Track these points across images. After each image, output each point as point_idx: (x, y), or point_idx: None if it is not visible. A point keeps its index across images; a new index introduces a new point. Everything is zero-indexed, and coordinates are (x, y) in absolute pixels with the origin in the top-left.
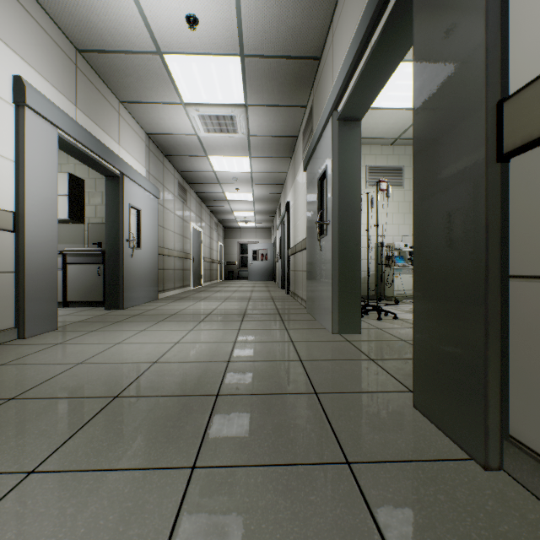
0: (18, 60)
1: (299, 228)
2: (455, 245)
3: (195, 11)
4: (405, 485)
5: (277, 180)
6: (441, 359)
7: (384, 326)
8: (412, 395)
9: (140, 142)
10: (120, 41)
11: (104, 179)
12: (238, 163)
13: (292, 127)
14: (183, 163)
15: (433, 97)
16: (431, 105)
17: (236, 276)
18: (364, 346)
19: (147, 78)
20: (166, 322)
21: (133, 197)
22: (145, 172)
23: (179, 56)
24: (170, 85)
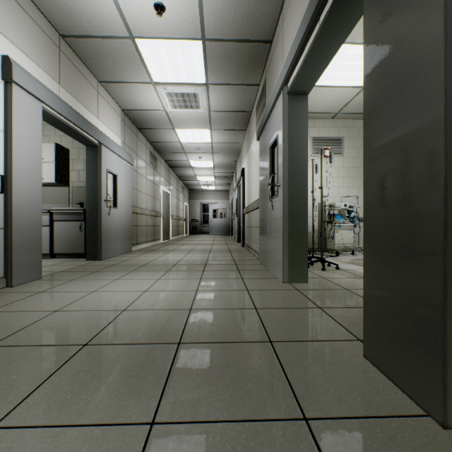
0: (6, 42)
1: (252, 190)
2: (409, 204)
3: None
4: (365, 446)
5: (233, 150)
6: (393, 314)
7: (328, 276)
8: (360, 344)
9: (116, 116)
10: (97, 27)
11: (85, 148)
12: (200, 135)
13: (247, 103)
14: (154, 135)
15: (384, 61)
16: (382, 70)
17: (199, 231)
18: (312, 294)
19: (121, 60)
20: (137, 272)
21: (110, 163)
22: (121, 142)
23: (148, 41)
24: (142, 66)
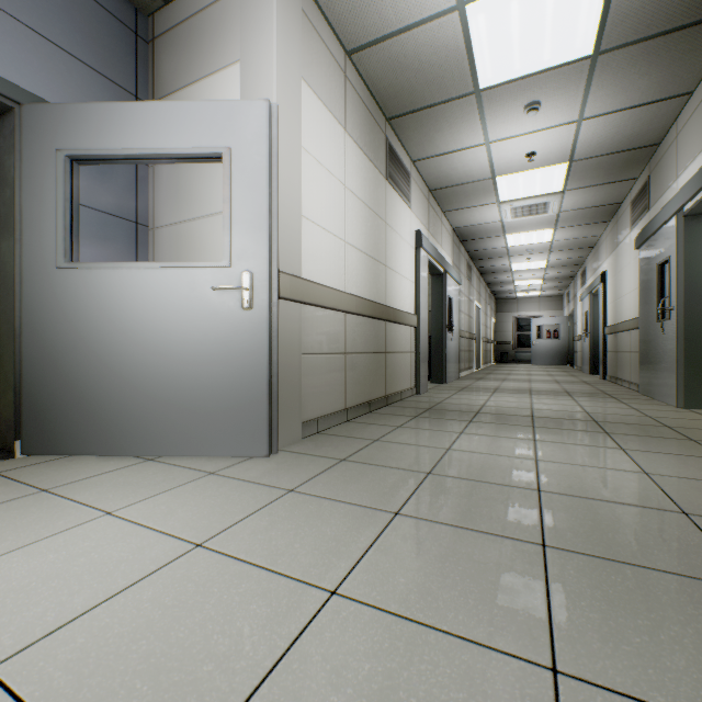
0: (415, 219)
1: (623, 304)
2: None
3: (535, 149)
4: None
5: (584, 245)
6: None
7: None
8: None
9: (449, 238)
10: (464, 179)
11: None
12: (538, 236)
13: (615, 197)
14: (476, 244)
15: None
16: None
17: (511, 358)
18: None
19: (474, 193)
20: (500, 393)
21: (449, 288)
22: (451, 263)
23: (509, 176)
24: (492, 193)
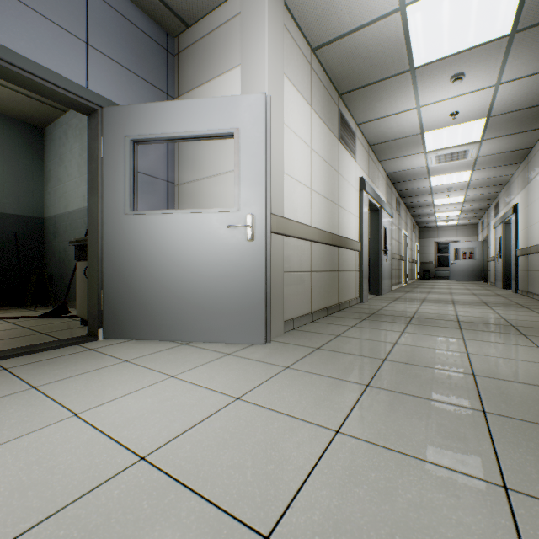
0: (358, 168)
1: (534, 231)
2: None
3: (458, 110)
4: None
5: (497, 182)
6: None
7: None
8: None
9: (383, 181)
10: (398, 135)
11: None
12: (457, 176)
13: (527, 143)
14: (404, 185)
15: None
16: None
17: (432, 275)
18: None
19: (405, 146)
20: (427, 303)
21: (384, 221)
22: (385, 201)
23: (434, 131)
24: (420, 145)
